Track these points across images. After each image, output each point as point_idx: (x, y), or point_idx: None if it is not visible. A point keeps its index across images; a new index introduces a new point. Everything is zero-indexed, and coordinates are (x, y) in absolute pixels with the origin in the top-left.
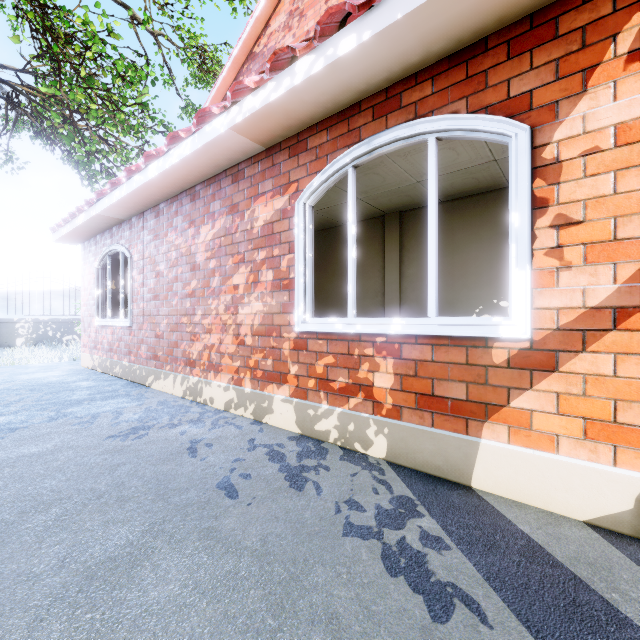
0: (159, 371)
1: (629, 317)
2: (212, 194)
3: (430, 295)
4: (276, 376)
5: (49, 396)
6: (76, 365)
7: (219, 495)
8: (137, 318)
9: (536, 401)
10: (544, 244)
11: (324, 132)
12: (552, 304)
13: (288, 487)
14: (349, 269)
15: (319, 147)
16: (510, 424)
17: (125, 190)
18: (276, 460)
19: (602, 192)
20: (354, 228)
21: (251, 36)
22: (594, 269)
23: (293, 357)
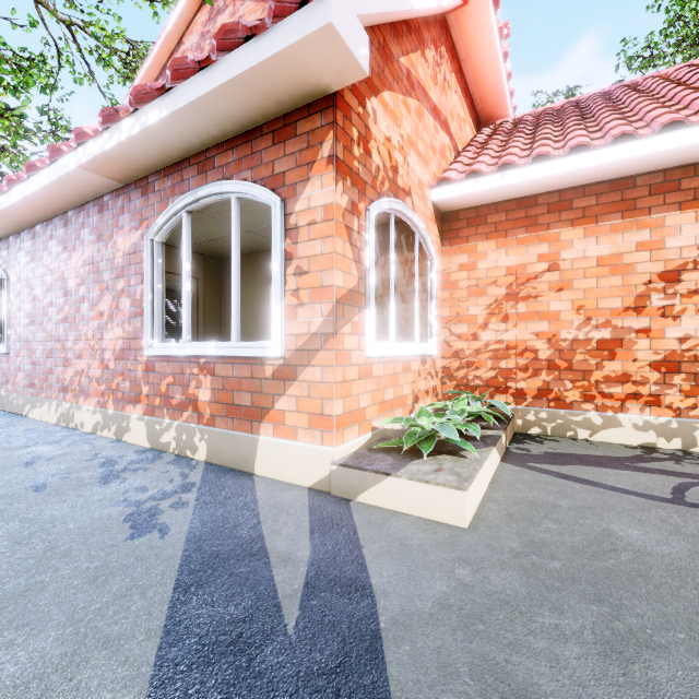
0: (35, 399)
1: (328, 341)
2: (82, 222)
3: (232, 324)
4: (133, 397)
5: None
6: None
7: (27, 491)
8: (14, 344)
9: (287, 403)
10: (291, 287)
11: (166, 178)
12: (294, 331)
13: (97, 482)
14: (183, 300)
15: (163, 191)
16: (274, 422)
17: None
18: (105, 466)
19: (317, 252)
20: (188, 265)
21: (163, 51)
22: (313, 306)
23: (145, 379)
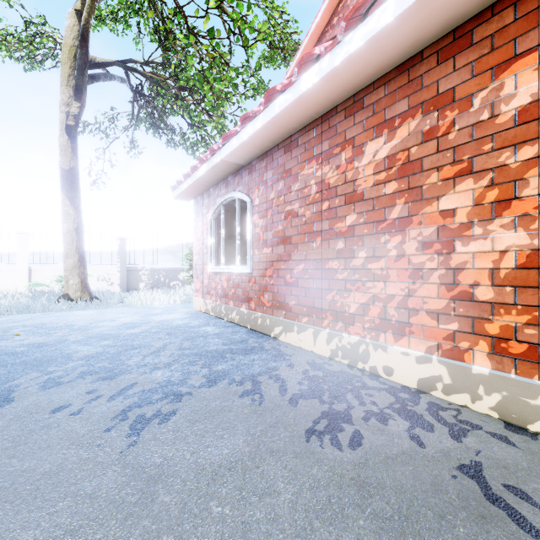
0: (290, 322)
1: None
2: (389, 94)
3: None
4: None
5: (187, 343)
6: (189, 308)
7: None
8: (258, 264)
9: None
10: None
11: None
12: None
13: None
14: None
15: None
16: None
17: (261, 121)
18: None
19: None
20: None
21: None
22: None
23: None
